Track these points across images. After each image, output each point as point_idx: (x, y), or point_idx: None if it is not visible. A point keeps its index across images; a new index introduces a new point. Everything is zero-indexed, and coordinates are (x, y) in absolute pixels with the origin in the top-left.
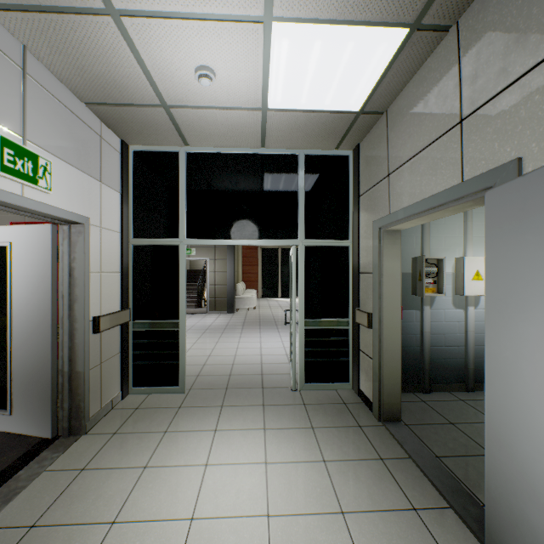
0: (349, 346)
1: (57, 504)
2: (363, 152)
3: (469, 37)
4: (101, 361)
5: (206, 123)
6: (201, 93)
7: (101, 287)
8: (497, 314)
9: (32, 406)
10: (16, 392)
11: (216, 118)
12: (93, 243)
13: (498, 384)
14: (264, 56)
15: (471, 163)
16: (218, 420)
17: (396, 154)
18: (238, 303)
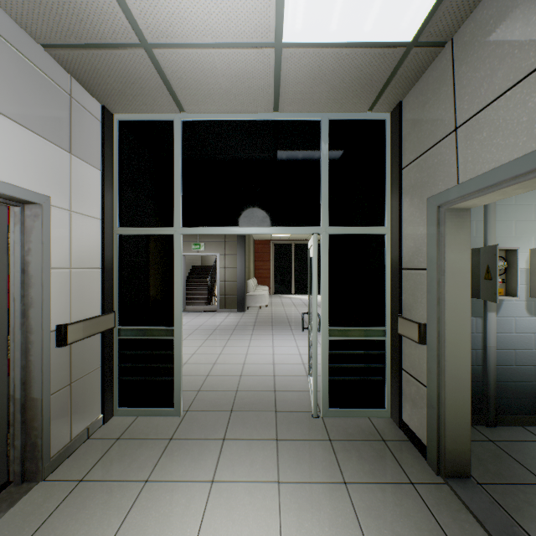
0: (386, 362)
1: None
2: (407, 110)
3: None
4: (71, 381)
5: (203, 74)
6: (191, 17)
7: (71, 287)
8: None
9: None
10: None
11: (214, 64)
12: (57, 230)
13: None
14: None
15: None
16: (216, 463)
17: (472, 94)
18: (249, 300)
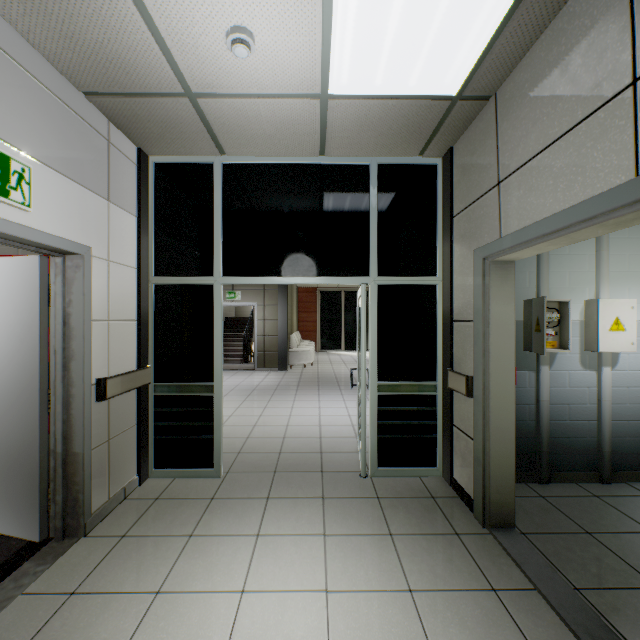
0: (438, 418)
1: None
2: (458, 157)
3: None
4: (109, 437)
5: (247, 120)
6: (237, 72)
7: (109, 340)
8: None
9: (16, 498)
10: None
11: (259, 112)
12: (96, 281)
13: None
14: (324, 7)
15: None
16: (261, 519)
17: (511, 152)
18: (292, 357)
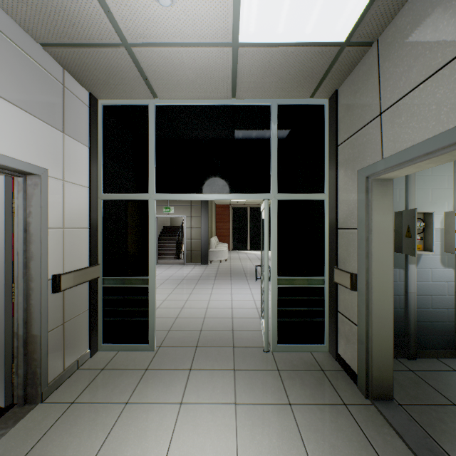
0: (325, 306)
1: None
2: (342, 97)
3: None
4: (64, 321)
5: (173, 67)
6: (163, 22)
7: (64, 243)
8: None
9: None
10: None
11: (182, 60)
12: (52, 197)
13: None
14: None
15: None
16: (184, 388)
17: (393, 86)
18: (211, 255)
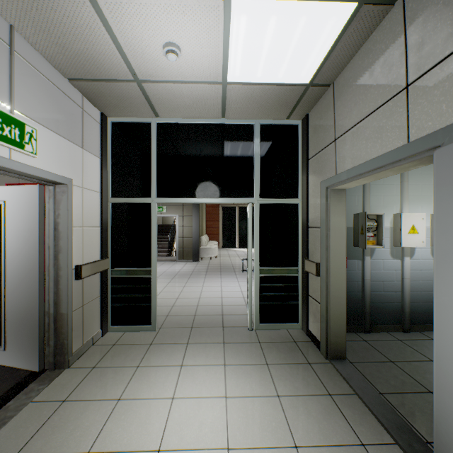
0: (299, 291)
1: (39, 434)
2: (311, 121)
3: (415, 8)
4: (83, 304)
5: (174, 96)
6: (169, 68)
7: (83, 240)
8: (448, 267)
9: (23, 343)
10: (9, 330)
11: (182, 92)
12: (75, 201)
13: (449, 334)
14: (224, 32)
15: (417, 125)
16: (183, 356)
17: (342, 121)
18: (202, 252)
